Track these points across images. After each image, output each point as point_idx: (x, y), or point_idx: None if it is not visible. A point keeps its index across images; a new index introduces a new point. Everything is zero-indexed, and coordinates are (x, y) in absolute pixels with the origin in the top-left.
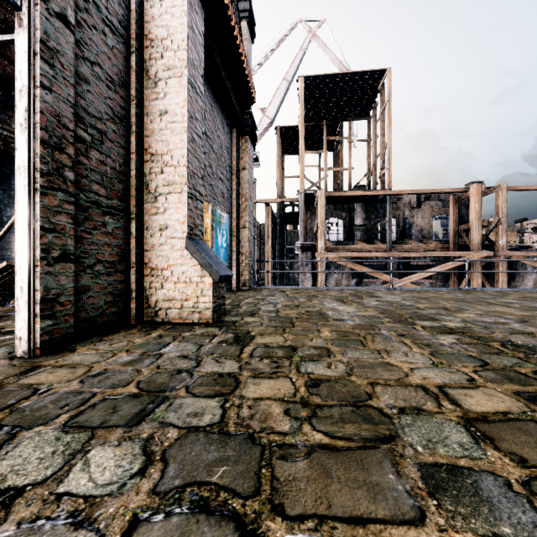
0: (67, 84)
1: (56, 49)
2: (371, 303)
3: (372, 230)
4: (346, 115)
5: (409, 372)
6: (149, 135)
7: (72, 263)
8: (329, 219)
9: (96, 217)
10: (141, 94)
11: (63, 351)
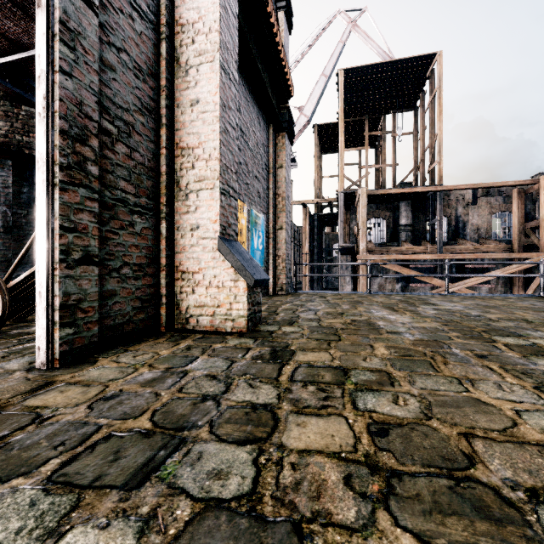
0: (90, 70)
1: (77, 30)
2: (428, 312)
3: (419, 230)
4: (389, 107)
5: (515, 417)
6: (180, 128)
7: (95, 266)
8: (371, 219)
9: (122, 216)
10: (171, 84)
11: (83, 363)
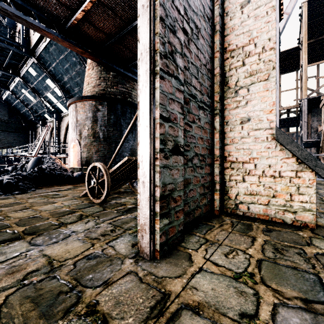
0: None
1: None
2: None
3: None
4: None
5: None
6: (229, 33)
7: (181, 156)
8: None
9: (194, 111)
10: None
11: (179, 258)
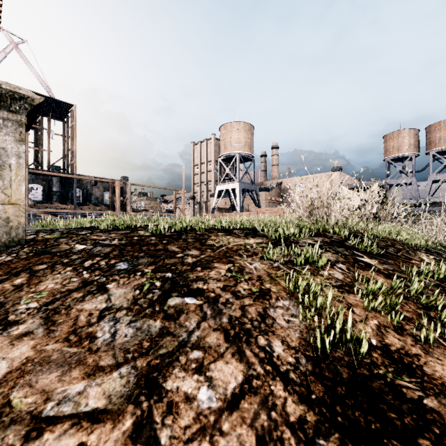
0: None
1: None
2: None
3: (65, 195)
4: (45, 114)
5: None
6: None
7: None
8: (31, 184)
9: None
10: None
11: None
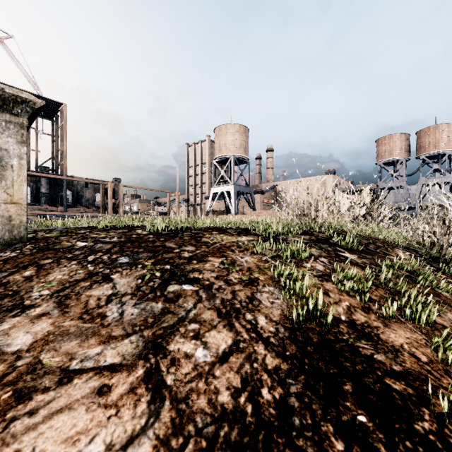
0: None
1: None
2: None
3: (55, 197)
4: None
5: None
6: None
7: None
8: None
9: None
10: None
11: None
